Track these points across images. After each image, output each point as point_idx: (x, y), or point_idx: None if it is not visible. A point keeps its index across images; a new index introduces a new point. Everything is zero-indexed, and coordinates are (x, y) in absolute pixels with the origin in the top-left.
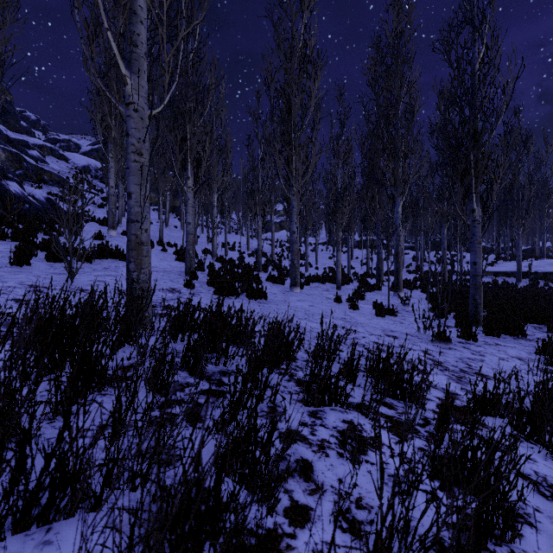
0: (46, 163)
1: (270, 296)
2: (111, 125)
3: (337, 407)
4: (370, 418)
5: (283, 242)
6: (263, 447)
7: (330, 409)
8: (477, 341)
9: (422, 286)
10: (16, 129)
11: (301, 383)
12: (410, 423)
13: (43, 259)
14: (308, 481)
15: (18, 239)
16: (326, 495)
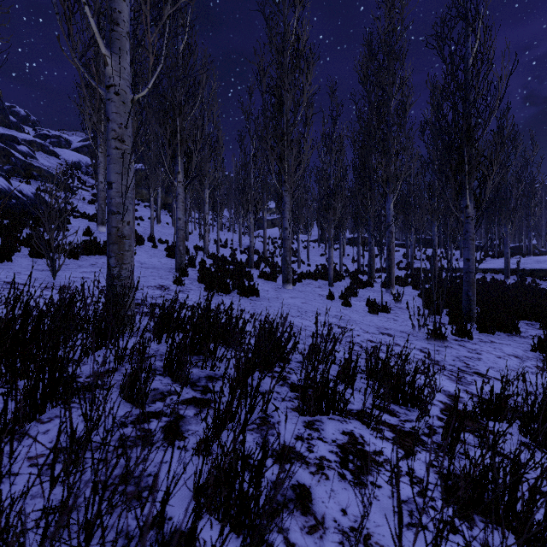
0: (35, 159)
1: (261, 293)
2: (100, 120)
3: (335, 415)
4: (372, 428)
5: (275, 239)
6: (252, 478)
7: (328, 418)
8: (472, 339)
9: (413, 283)
10: (5, 124)
11: (295, 388)
12: (415, 433)
13: (26, 255)
14: (306, 515)
15: (2, 235)
16: (328, 533)
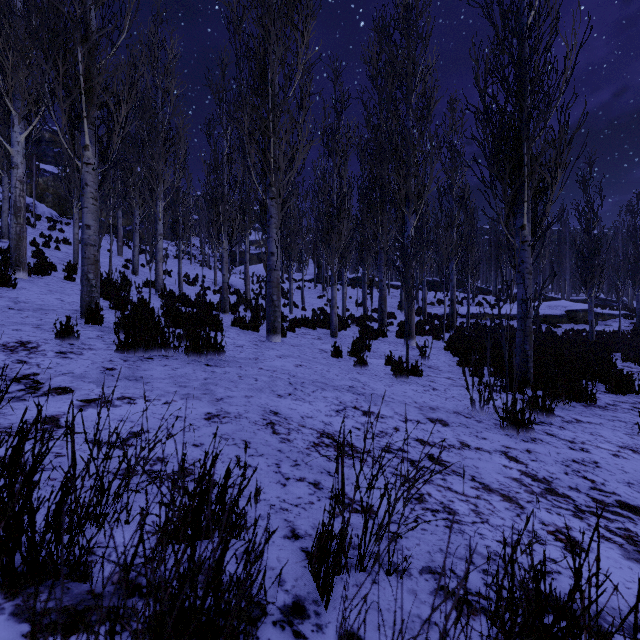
0: None
1: (231, 351)
2: None
3: None
4: None
5: (262, 277)
6: None
7: None
8: (554, 418)
9: (432, 331)
10: None
11: None
12: None
13: None
14: None
15: None
16: None
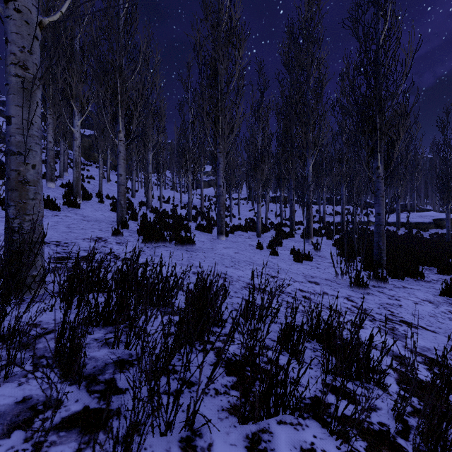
0: None
1: (198, 244)
2: (49, 84)
3: (286, 414)
4: (337, 438)
5: (211, 197)
6: None
7: (277, 421)
8: (388, 285)
9: (326, 234)
10: None
11: (231, 367)
12: (388, 433)
13: None
14: None
15: None
16: None
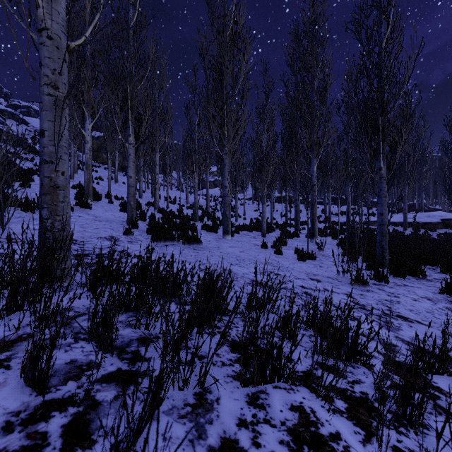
0: (6, 125)
1: (204, 243)
2: None
3: (280, 382)
4: (322, 399)
5: (217, 197)
6: None
7: (273, 386)
8: (388, 283)
9: (331, 234)
10: None
11: (235, 346)
12: (367, 399)
13: None
14: None
15: None
16: None
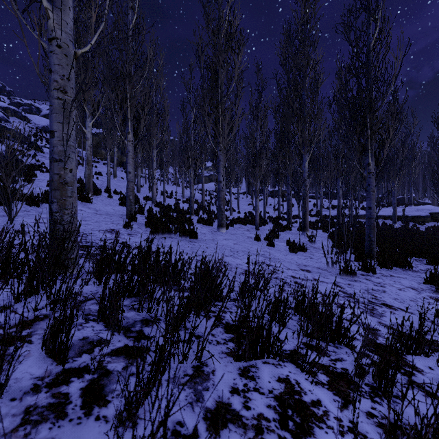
0: (9, 123)
1: (200, 236)
2: None
3: (269, 358)
4: (307, 373)
5: (212, 191)
6: None
7: (262, 362)
8: (375, 273)
9: (323, 227)
10: None
11: (229, 328)
12: (348, 374)
13: None
14: None
15: None
16: None
